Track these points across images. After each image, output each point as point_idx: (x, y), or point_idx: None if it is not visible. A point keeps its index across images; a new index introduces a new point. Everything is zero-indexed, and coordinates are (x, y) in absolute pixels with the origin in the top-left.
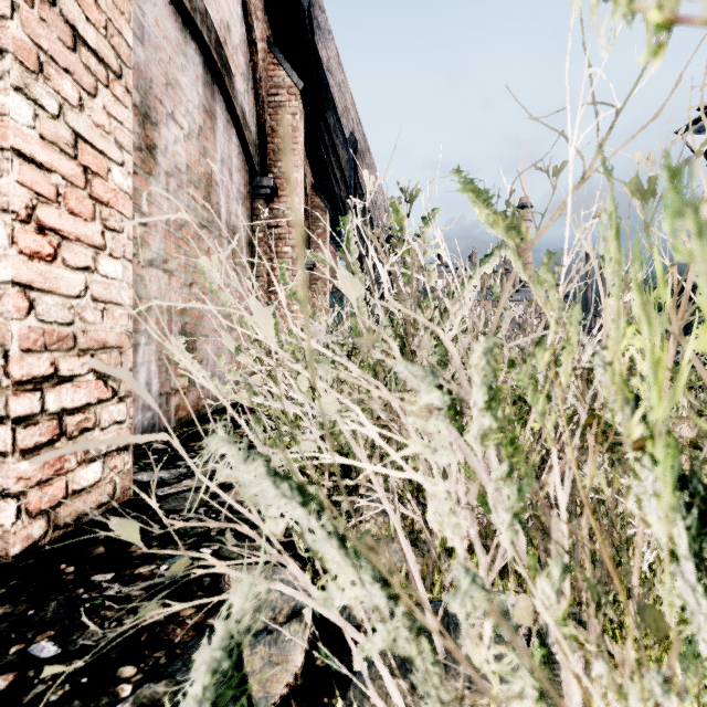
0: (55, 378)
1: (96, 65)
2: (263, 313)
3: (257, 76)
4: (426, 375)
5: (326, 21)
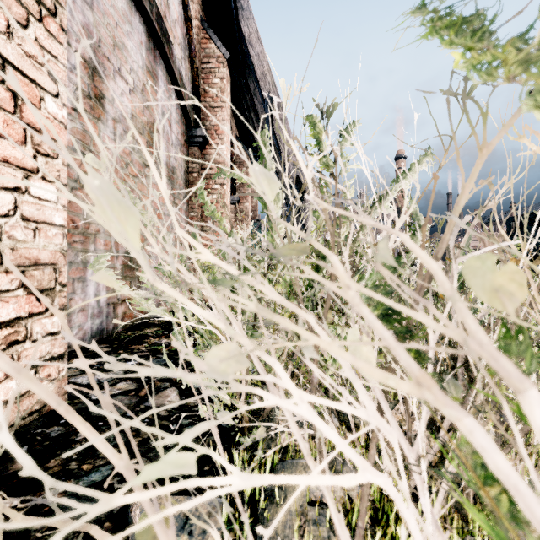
0: None
1: None
2: (117, 201)
3: (192, 47)
4: None
5: (248, 4)
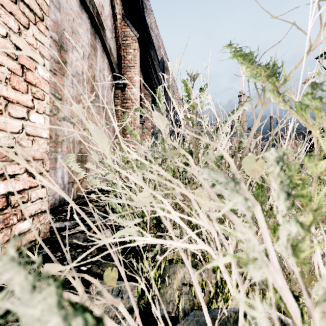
0: (4, 176)
1: (28, 12)
2: (100, 134)
3: (117, 31)
4: (228, 181)
5: (150, 5)
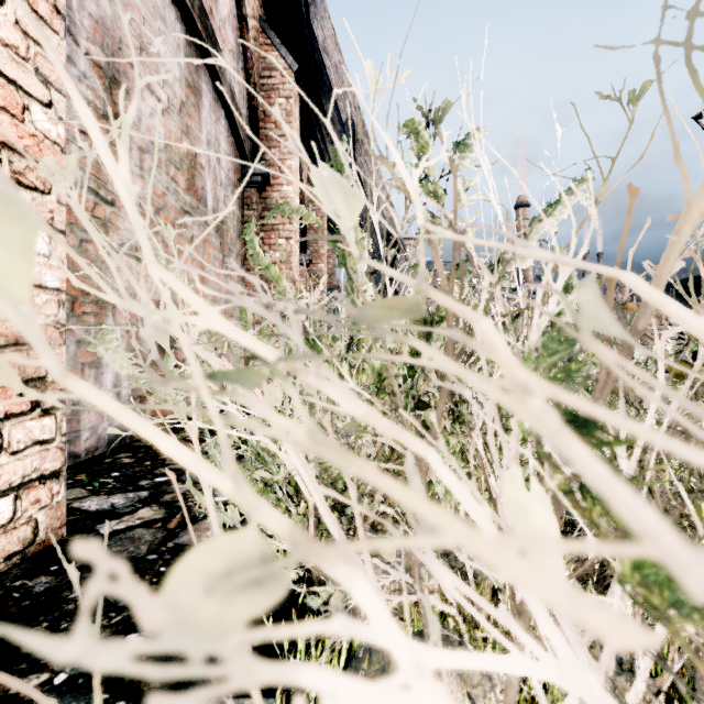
0: None
1: None
2: None
3: (248, 55)
4: None
5: None
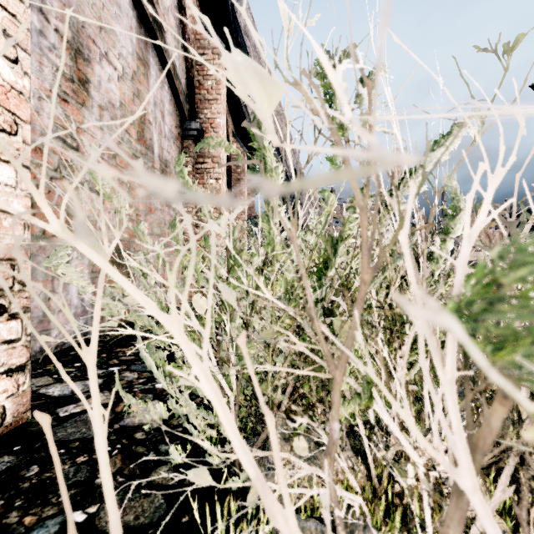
0: None
1: None
2: None
3: (186, 37)
4: None
5: None
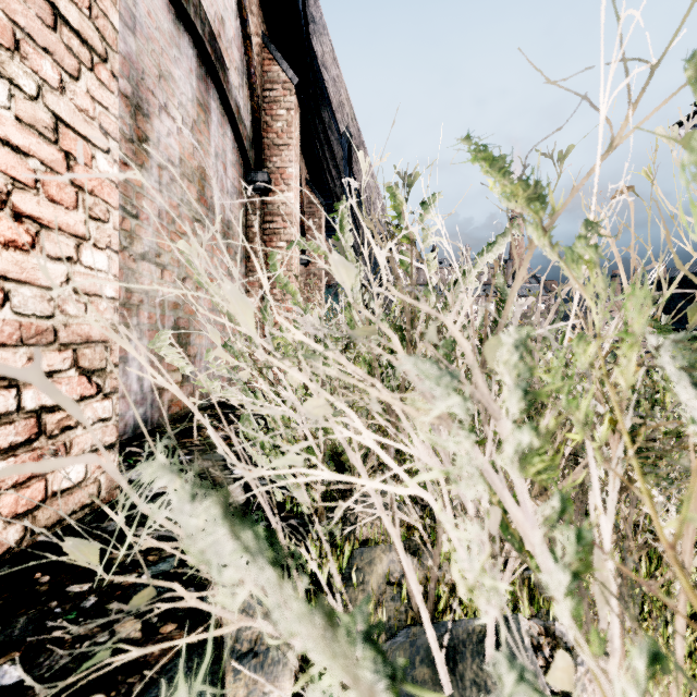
0: None
1: (79, 47)
2: (240, 299)
3: (252, 71)
4: (442, 374)
5: (321, 16)
